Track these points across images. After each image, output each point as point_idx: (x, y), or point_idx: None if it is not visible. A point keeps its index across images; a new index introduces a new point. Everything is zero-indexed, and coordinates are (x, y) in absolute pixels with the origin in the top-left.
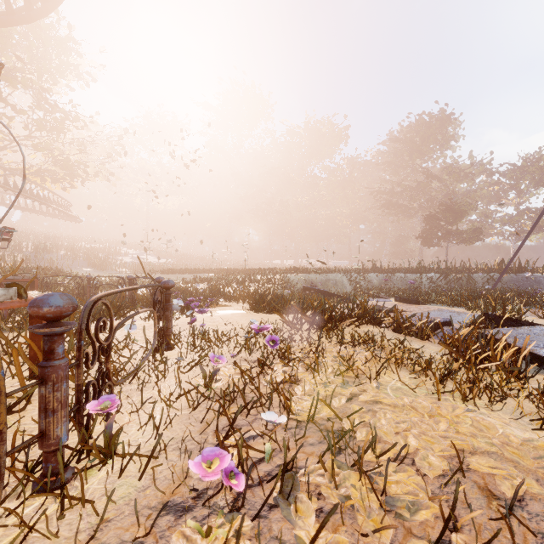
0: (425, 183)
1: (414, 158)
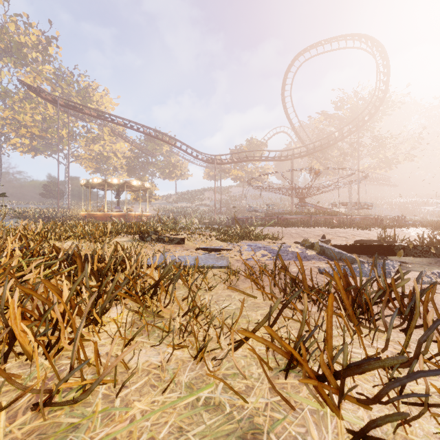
0: None
1: None
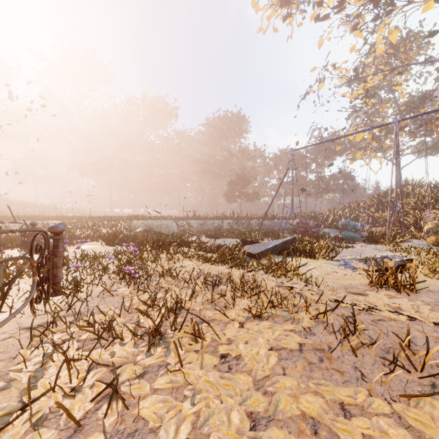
0: (229, 159)
1: (222, 140)
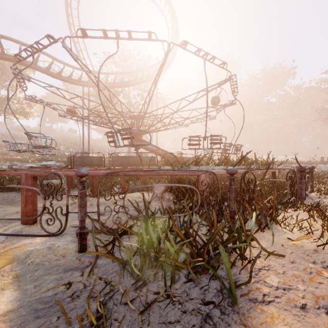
0: None
1: None
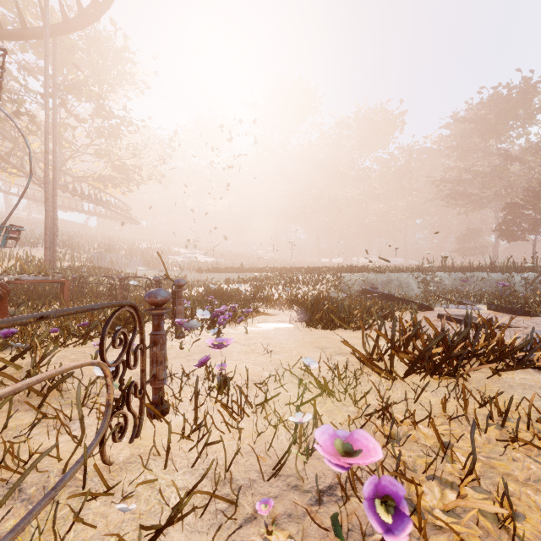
0: (502, 166)
1: (487, 139)
